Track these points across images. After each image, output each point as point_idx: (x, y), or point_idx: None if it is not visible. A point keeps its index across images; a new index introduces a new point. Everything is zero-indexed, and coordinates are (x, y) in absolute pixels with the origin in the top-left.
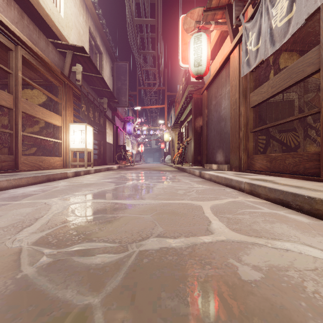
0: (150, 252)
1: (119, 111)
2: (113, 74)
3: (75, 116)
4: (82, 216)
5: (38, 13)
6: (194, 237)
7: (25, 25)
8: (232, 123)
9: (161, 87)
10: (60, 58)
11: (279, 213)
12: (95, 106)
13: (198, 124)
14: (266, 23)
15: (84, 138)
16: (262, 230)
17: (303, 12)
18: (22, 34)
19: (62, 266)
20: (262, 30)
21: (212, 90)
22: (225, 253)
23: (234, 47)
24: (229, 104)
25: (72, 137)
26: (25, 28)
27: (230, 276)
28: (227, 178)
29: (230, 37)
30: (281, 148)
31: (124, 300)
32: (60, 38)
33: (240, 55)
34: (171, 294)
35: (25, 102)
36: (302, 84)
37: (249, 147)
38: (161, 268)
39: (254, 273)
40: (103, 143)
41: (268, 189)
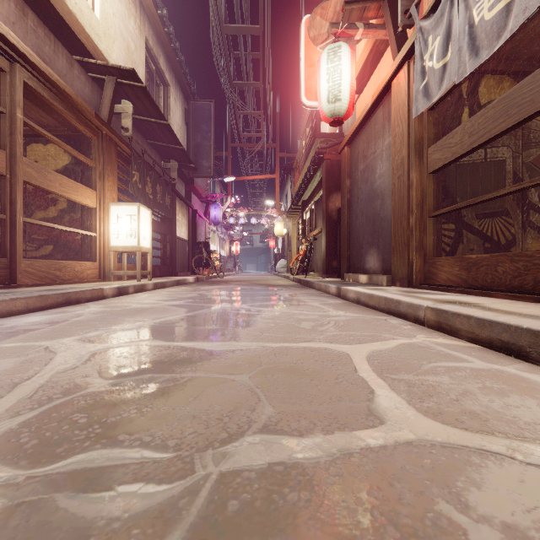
0: (245, 479)
1: (198, 185)
2: (188, 122)
3: (123, 193)
4: (109, 377)
5: (53, 9)
6: (343, 433)
7: (30, 29)
8: (395, 202)
9: (270, 144)
10: (94, 89)
11: (507, 370)
12: (156, 175)
13: (333, 205)
14: (461, 16)
15: (135, 229)
16: (487, 414)
17: None
18: (25, 43)
19: (21, 526)
20: (454, 30)
21: (359, 145)
22: (424, 482)
23: (399, 66)
24: (390, 169)
25: (114, 226)
26: (30, 33)
27: None
28: (390, 300)
29: (392, 49)
30: (483, 246)
31: None
32: (94, 55)
33: (411, 80)
34: None
35: (29, 163)
36: (520, 132)
37: (427, 243)
38: (272, 533)
39: None
40: (171, 238)
41: (475, 320)
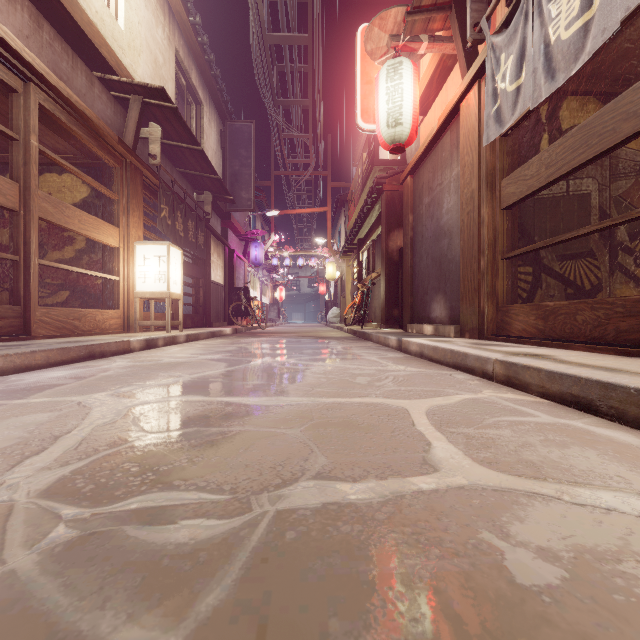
0: (301, 515)
1: (236, 220)
2: (225, 146)
3: (149, 230)
4: (153, 431)
5: (71, 19)
6: (396, 479)
7: (46, 43)
8: (464, 242)
9: (320, 172)
10: (117, 110)
11: (573, 424)
12: (188, 209)
13: (394, 244)
14: (536, 34)
15: (164, 272)
16: (544, 464)
17: (617, 7)
18: (40, 60)
19: (98, 549)
20: (528, 48)
21: (423, 175)
22: (471, 517)
23: (469, 86)
24: (459, 203)
25: (141, 269)
26: (46, 47)
27: (490, 575)
28: (456, 353)
29: (461, 67)
30: (565, 292)
31: (240, 639)
32: (117, 71)
33: (482, 103)
34: (352, 624)
35: (45, 197)
36: (607, 162)
37: (500, 288)
38: (327, 554)
39: (544, 567)
40: (204, 283)
41: (545, 373)
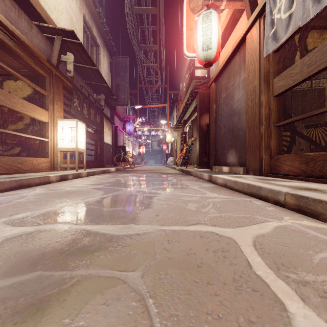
0: None
1: (118, 110)
2: (112, 70)
3: (70, 114)
4: None
5: None
6: None
7: None
8: (249, 117)
9: (163, 85)
10: (48, 44)
11: None
12: (90, 102)
13: (204, 122)
14: None
15: (74, 136)
16: None
17: None
18: None
19: None
20: None
21: (222, 81)
22: None
23: (252, 23)
24: (245, 95)
25: (61, 134)
26: (0, 2)
27: None
28: (252, 186)
29: (247, 13)
30: (310, 147)
31: None
32: (47, 21)
33: (261, 32)
34: None
35: None
36: None
37: (272, 145)
38: None
39: None
40: (100, 143)
41: None
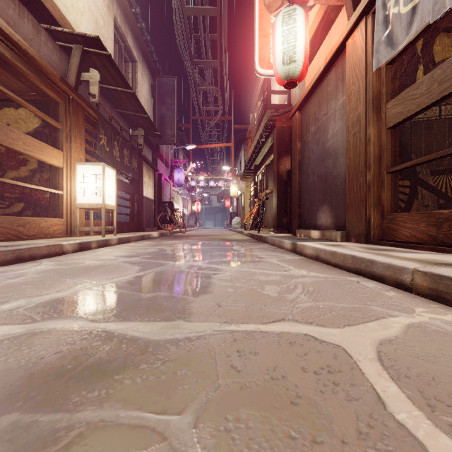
0: None
1: (163, 152)
2: (154, 95)
3: (96, 157)
4: None
5: None
6: None
7: None
8: (350, 159)
9: (226, 117)
10: (62, 57)
11: None
12: (124, 140)
13: (284, 167)
14: None
15: (100, 187)
16: None
17: None
18: None
19: None
20: None
21: (310, 109)
22: None
23: (355, 23)
24: (344, 127)
25: (81, 185)
26: None
27: None
28: (359, 259)
29: (348, 9)
30: (438, 202)
31: None
32: (61, 23)
33: (368, 36)
34: None
35: None
36: None
37: (385, 199)
38: None
39: None
40: (138, 198)
41: None
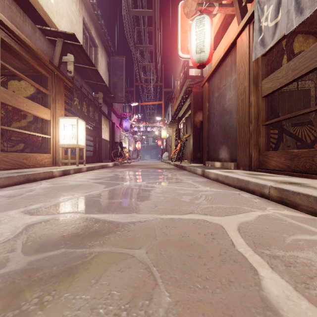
0: None
1: (115, 107)
2: (109, 69)
3: (70, 112)
4: (28, 253)
5: None
6: None
7: (7, 6)
8: (239, 116)
9: (159, 83)
10: (50, 46)
11: None
12: (89, 101)
13: (198, 119)
14: None
15: (75, 133)
16: None
17: None
18: (3, 14)
19: None
20: None
21: (214, 81)
22: None
23: (242, 28)
24: (236, 95)
25: (62, 132)
26: (7, 8)
27: None
28: (241, 180)
29: (238, 18)
30: (296, 144)
31: None
32: (49, 24)
33: (250, 37)
34: None
35: (5, 91)
36: None
37: (261, 142)
38: None
39: None
40: (98, 140)
41: (314, 198)
